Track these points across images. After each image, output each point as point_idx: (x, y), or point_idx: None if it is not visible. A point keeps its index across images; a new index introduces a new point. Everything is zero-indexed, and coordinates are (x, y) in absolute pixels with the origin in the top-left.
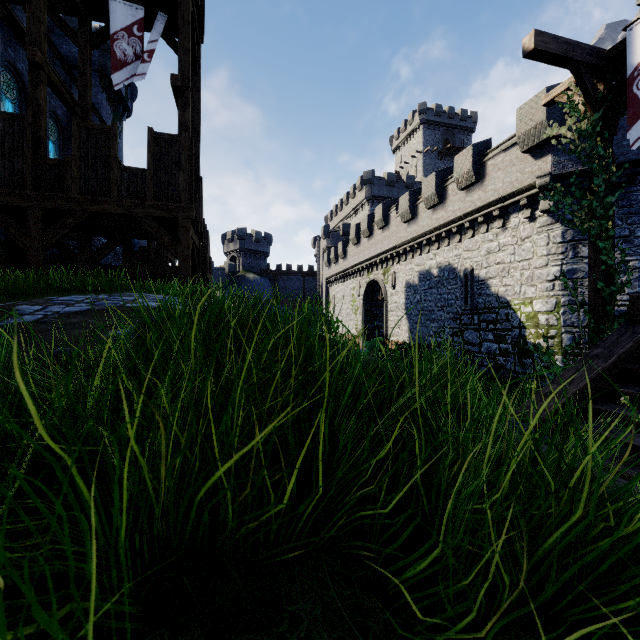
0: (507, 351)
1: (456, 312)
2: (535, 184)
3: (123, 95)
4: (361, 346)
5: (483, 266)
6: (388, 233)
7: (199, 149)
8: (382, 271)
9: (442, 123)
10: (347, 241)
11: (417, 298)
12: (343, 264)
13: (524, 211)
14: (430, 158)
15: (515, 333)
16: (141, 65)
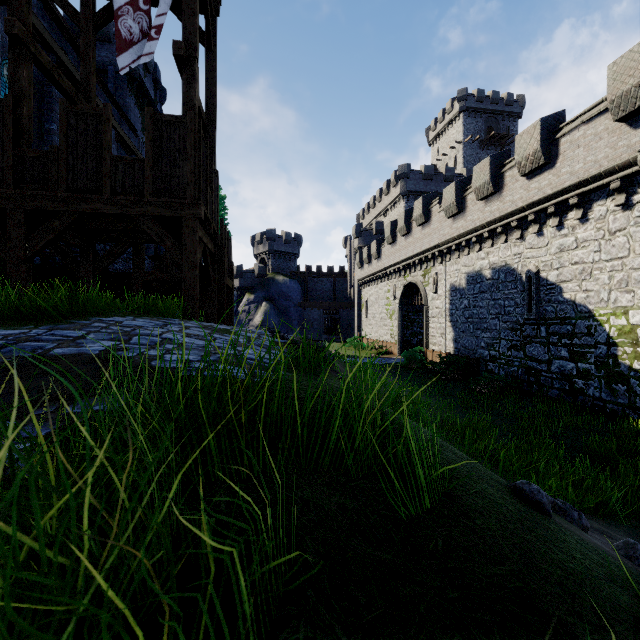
0: (589, 373)
1: (515, 321)
2: (634, 160)
3: (152, 98)
4: (397, 354)
5: (553, 267)
6: (429, 230)
7: (214, 138)
8: (421, 272)
9: (485, 109)
10: (381, 240)
11: (464, 303)
12: (377, 265)
13: (615, 196)
14: (471, 148)
15: (601, 351)
16: (148, 43)
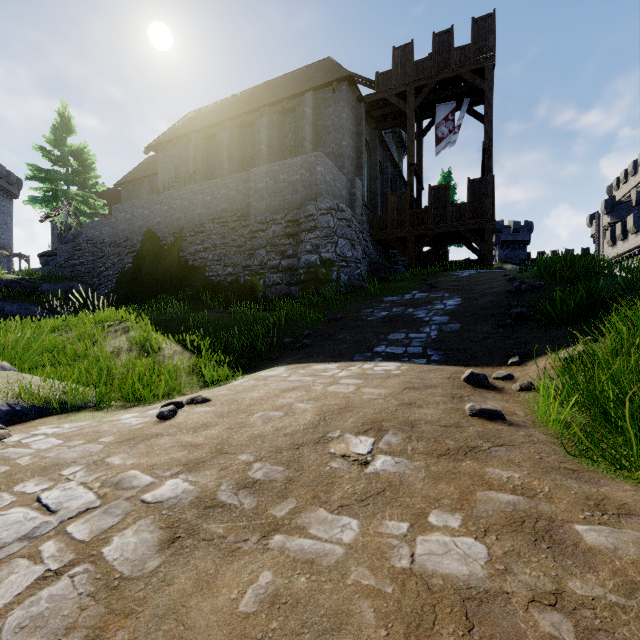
0: None
1: None
2: None
3: (404, 141)
4: None
5: None
6: None
7: None
8: None
9: None
10: None
11: None
12: (635, 240)
13: None
14: None
15: None
16: (453, 136)
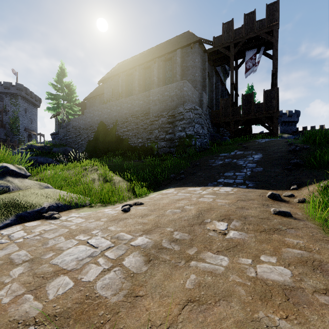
0: None
1: None
2: None
3: (227, 70)
4: None
5: None
6: None
7: None
8: None
9: None
10: None
11: None
12: None
13: None
14: None
15: None
16: (255, 67)
